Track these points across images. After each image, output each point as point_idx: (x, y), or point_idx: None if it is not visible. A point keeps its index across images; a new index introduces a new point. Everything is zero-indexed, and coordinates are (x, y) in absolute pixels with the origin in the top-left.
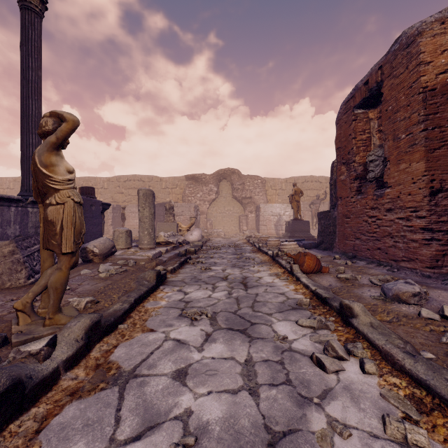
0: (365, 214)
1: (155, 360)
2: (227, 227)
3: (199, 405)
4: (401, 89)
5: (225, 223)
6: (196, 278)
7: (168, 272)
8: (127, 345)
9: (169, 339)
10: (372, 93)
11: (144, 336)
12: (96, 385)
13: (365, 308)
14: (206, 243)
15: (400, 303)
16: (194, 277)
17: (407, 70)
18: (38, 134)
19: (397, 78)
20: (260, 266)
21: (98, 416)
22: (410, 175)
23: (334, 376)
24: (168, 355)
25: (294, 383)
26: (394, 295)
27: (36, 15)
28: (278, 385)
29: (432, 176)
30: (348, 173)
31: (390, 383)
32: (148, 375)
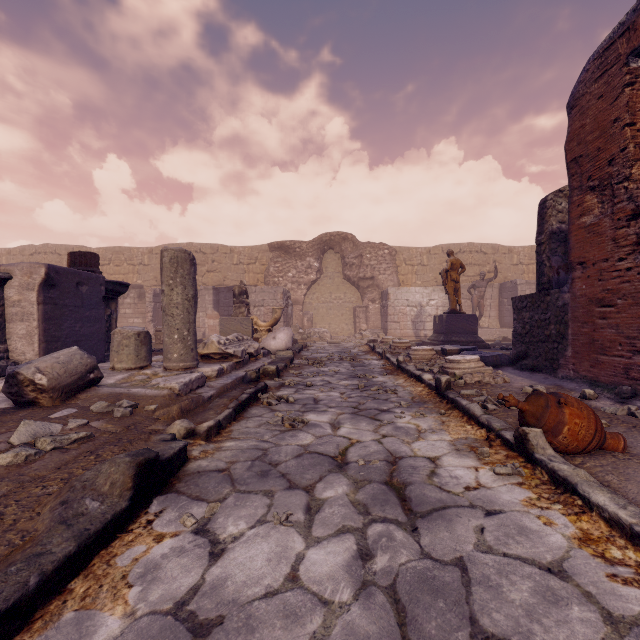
0: None
1: None
2: (334, 325)
3: None
4: None
5: (332, 319)
6: (265, 458)
7: (199, 437)
8: None
9: None
10: None
11: None
12: None
13: None
14: (300, 352)
15: None
16: (262, 455)
17: None
18: None
19: None
20: (418, 414)
21: None
22: None
23: None
24: None
25: None
26: None
27: None
28: None
29: None
30: (604, 209)
31: None
32: None
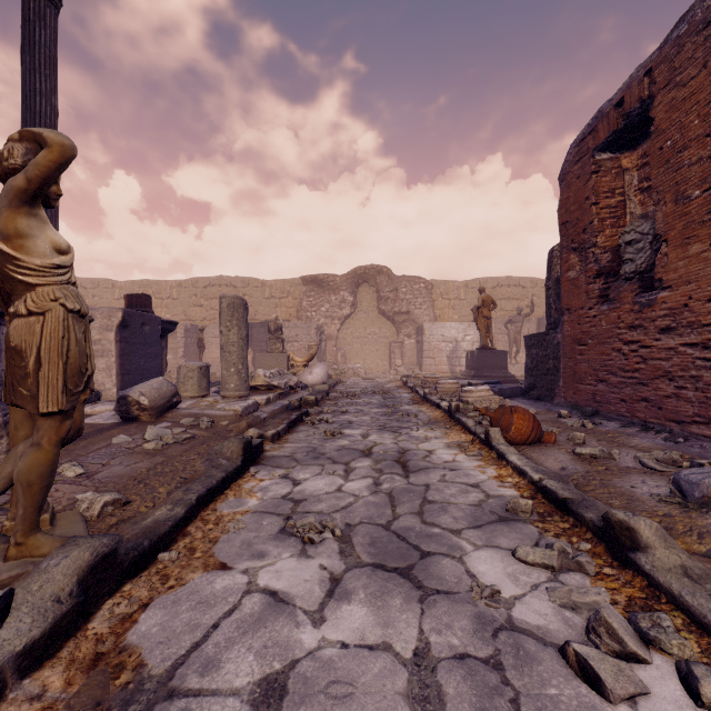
0: (617, 338)
1: (219, 646)
2: (369, 361)
3: None
4: (692, 106)
5: (367, 354)
6: (316, 451)
7: (267, 440)
8: (169, 603)
9: (254, 590)
10: (631, 121)
11: (206, 580)
12: None
13: (663, 531)
14: (335, 387)
15: None
16: (313, 449)
17: (706, 70)
18: None
19: (683, 88)
20: (429, 429)
21: None
22: None
23: None
24: (248, 635)
25: None
26: (707, 496)
27: (48, 2)
28: None
29: None
30: (582, 267)
31: None
32: (199, 692)
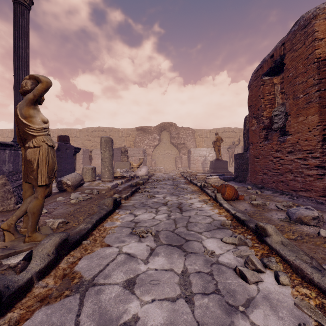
0: (271, 155)
1: (110, 270)
2: (166, 165)
3: (145, 312)
4: (299, 60)
5: (165, 162)
6: (143, 203)
7: (122, 199)
8: (89, 258)
9: (121, 253)
10: (276, 64)
11: (102, 250)
12: (62, 292)
13: (276, 229)
14: (151, 177)
15: (302, 224)
16: (142, 203)
17: (304, 45)
18: (20, 92)
19: (296, 52)
20: (192, 194)
21: (61, 321)
22: (307, 125)
23: (254, 287)
24: (120, 267)
25: (222, 293)
26: (297, 218)
27: (25, 7)
28: (209, 294)
29: (324, 126)
30: (257, 125)
31: (302, 293)
32: (104, 284)
